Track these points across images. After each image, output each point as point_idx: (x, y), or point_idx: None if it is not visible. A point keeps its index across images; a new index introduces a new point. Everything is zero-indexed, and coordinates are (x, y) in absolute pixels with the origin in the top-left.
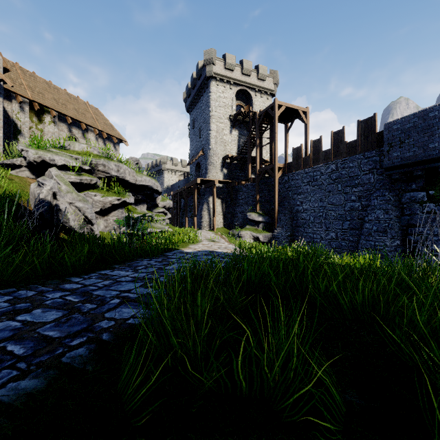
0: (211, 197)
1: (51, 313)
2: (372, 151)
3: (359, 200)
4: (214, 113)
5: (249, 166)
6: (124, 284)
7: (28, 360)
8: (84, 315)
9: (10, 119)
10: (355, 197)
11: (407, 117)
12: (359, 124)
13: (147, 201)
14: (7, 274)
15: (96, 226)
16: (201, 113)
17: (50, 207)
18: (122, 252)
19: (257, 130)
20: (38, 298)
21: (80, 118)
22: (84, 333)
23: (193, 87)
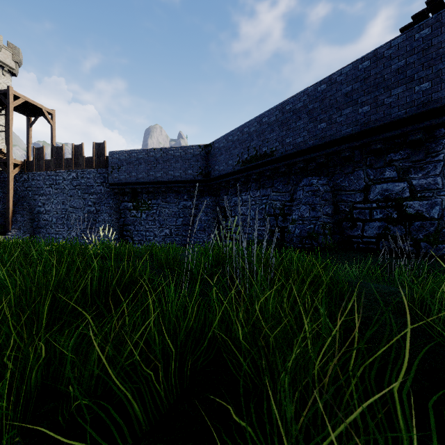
0: None
1: None
2: (103, 169)
3: (95, 205)
4: None
5: None
6: None
7: None
8: None
9: None
10: (92, 203)
11: (122, 152)
12: (95, 145)
13: None
14: None
15: None
16: None
17: None
18: None
19: None
20: None
21: None
22: None
23: None
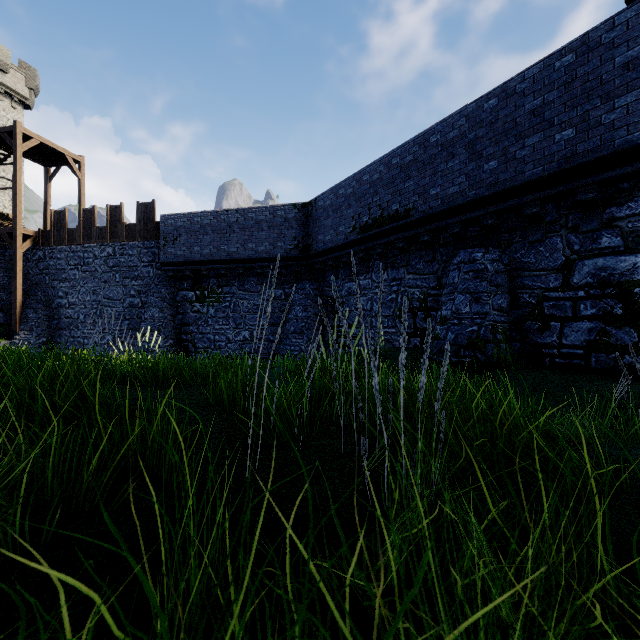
0: None
1: None
2: (152, 241)
3: (140, 295)
4: None
5: None
6: None
7: None
8: None
9: None
10: (135, 292)
11: (179, 216)
12: (139, 206)
13: None
14: None
15: None
16: None
17: None
18: None
19: None
20: None
21: None
22: None
23: None
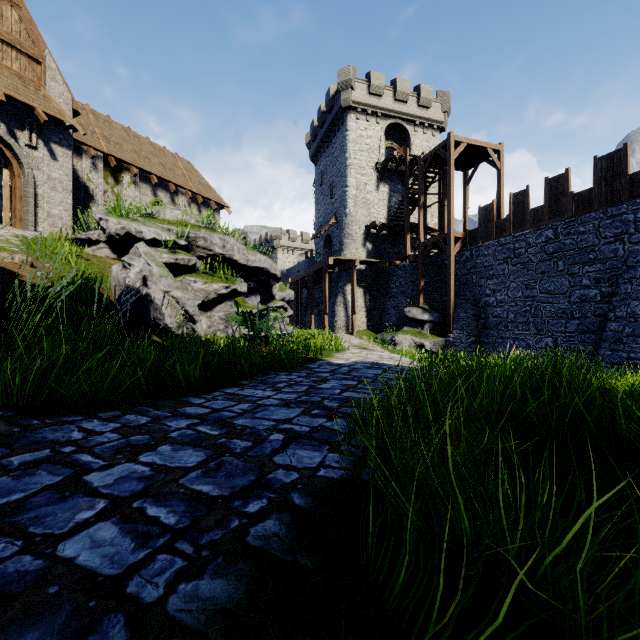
0: (349, 285)
1: (186, 452)
2: (620, 205)
3: (597, 285)
4: (353, 160)
5: (406, 238)
6: (274, 410)
7: (191, 538)
8: (241, 458)
9: (80, 180)
10: (589, 281)
11: None
12: (597, 162)
13: (261, 291)
14: (103, 390)
15: (200, 325)
16: (333, 162)
17: (139, 298)
18: (246, 362)
19: (420, 183)
20: (157, 428)
21: (167, 176)
22: (257, 490)
23: (321, 125)
